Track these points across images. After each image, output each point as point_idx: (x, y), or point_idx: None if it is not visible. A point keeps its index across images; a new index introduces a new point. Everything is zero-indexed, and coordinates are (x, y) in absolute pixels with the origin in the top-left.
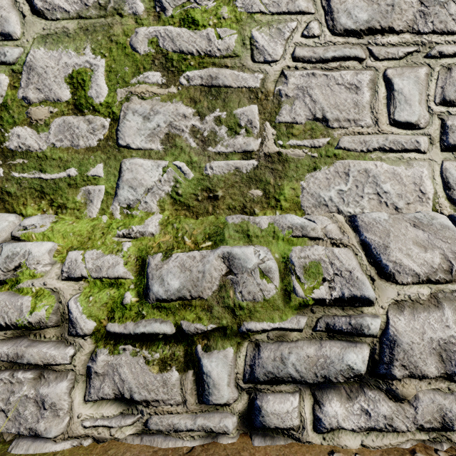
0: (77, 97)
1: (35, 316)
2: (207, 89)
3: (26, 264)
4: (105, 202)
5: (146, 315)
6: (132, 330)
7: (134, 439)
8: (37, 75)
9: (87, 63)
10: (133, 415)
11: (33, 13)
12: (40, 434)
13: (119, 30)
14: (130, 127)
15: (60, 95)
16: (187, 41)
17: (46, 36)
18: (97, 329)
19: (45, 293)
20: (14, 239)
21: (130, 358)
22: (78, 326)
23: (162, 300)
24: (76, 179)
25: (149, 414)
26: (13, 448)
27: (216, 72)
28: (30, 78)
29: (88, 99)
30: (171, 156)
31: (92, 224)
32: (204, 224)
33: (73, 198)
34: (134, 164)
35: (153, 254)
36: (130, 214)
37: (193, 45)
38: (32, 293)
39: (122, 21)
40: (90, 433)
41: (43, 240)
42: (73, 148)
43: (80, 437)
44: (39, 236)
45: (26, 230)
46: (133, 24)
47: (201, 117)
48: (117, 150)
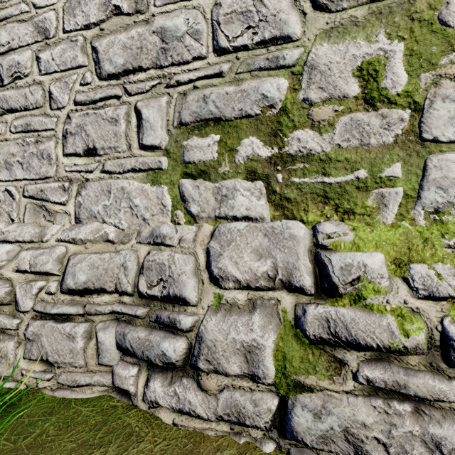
0: (367, 91)
1: (412, 341)
2: None
3: (367, 278)
4: (404, 206)
5: None
6: None
7: None
8: (319, 73)
9: (379, 50)
10: None
11: (315, 8)
12: None
13: (422, 6)
14: (437, 117)
15: (347, 91)
16: None
17: (330, 30)
18: None
19: (403, 312)
20: (321, 247)
21: None
22: None
23: None
24: (366, 182)
25: None
26: None
27: None
28: (311, 77)
29: (381, 91)
30: None
31: (400, 231)
32: None
33: (362, 202)
34: (444, 161)
35: None
36: (438, 219)
37: None
38: (386, 311)
39: None
40: None
41: (350, 249)
42: (362, 147)
43: None
44: (347, 245)
45: (332, 238)
46: None
47: None
48: (419, 146)
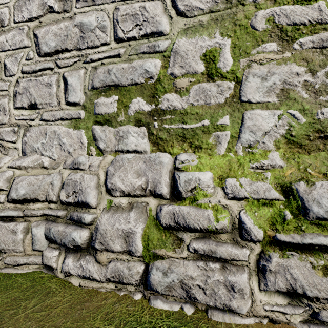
0: (209, 69)
1: (220, 224)
2: (318, 50)
3: (200, 187)
4: (230, 143)
5: (303, 229)
6: (299, 240)
7: (302, 326)
8: (180, 57)
9: (216, 43)
10: (302, 307)
11: (178, 14)
12: (234, 310)
13: (241, 16)
14: (250, 87)
15: (197, 69)
16: (300, 15)
17: (187, 29)
18: (263, 237)
19: (218, 208)
20: (177, 169)
21: (298, 262)
22: (252, 234)
23: (321, 218)
24: (208, 128)
25: (317, 308)
26: (211, 316)
27: (326, 35)
28: (175, 59)
29: (217, 69)
30: (285, 106)
31: (226, 159)
32: (319, 159)
33: (206, 141)
34: (253, 114)
35: (295, 181)
36: (250, 151)
37: (305, 17)
38: (209, 207)
39: (243, 9)
40: (269, 315)
41: (195, 170)
42: (206, 105)
43: (258, 317)
44: (193, 168)
45: (184, 163)
46: (253, 9)
47: (313, 73)
48: (240, 105)
